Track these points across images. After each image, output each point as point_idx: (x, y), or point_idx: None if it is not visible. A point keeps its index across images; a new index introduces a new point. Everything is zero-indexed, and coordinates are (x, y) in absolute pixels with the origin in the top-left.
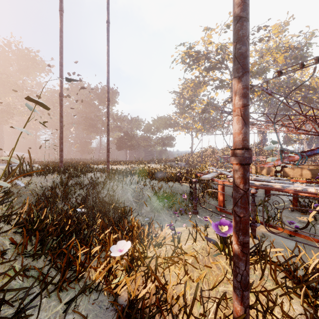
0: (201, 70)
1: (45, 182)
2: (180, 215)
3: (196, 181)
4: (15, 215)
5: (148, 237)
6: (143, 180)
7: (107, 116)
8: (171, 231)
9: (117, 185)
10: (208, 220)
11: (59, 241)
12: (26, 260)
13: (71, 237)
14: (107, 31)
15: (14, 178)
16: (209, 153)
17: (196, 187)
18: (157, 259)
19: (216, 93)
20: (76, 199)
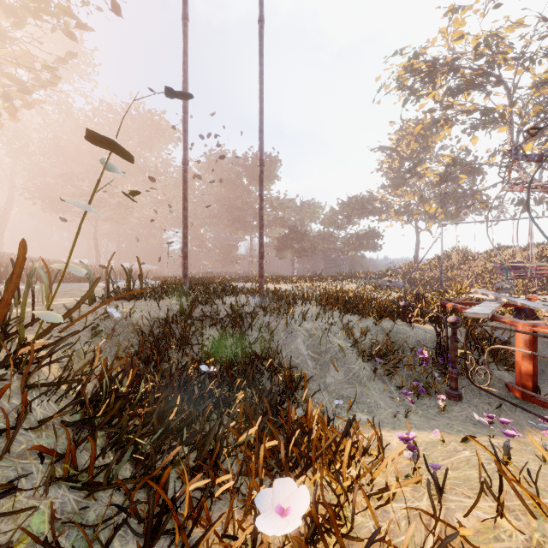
0: (439, 96)
1: (157, 311)
2: (412, 395)
3: (457, 321)
4: (68, 382)
5: (350, 464)
6: (328, 313)
7: (260, 193)
8: (409, 454)
9: (277, 322)
10: (517, 434)
11: (155, 443)
12: (73, 496)
13: (180, 433)
14: (260, 37)
15: (115, 302)
16: (456, 261)
17: (456, 335)
18: (382, 547)
19: (472, 138)
20: (203, 345)
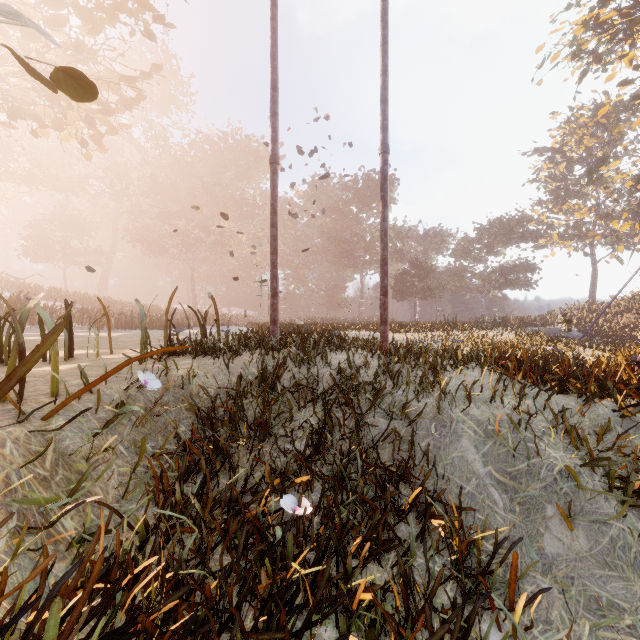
0: None
1: (228, 375)
2: None
3: None
4: None
5: None
6: (520, 391)
7: (383, 195)
8: None
9: (418, 400)
10: None
11: None
12: None
13: None
14: None
15: (177, 358)
16: None
17: None
18: None
19: None
20: (292, 441)
